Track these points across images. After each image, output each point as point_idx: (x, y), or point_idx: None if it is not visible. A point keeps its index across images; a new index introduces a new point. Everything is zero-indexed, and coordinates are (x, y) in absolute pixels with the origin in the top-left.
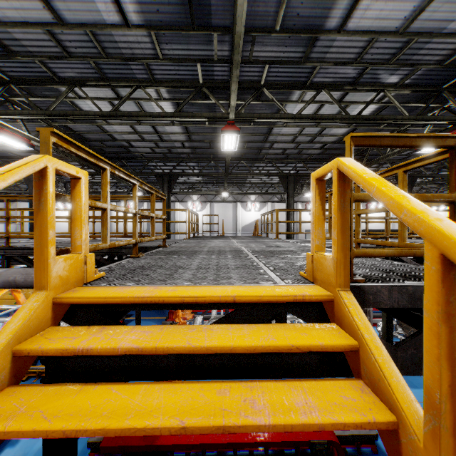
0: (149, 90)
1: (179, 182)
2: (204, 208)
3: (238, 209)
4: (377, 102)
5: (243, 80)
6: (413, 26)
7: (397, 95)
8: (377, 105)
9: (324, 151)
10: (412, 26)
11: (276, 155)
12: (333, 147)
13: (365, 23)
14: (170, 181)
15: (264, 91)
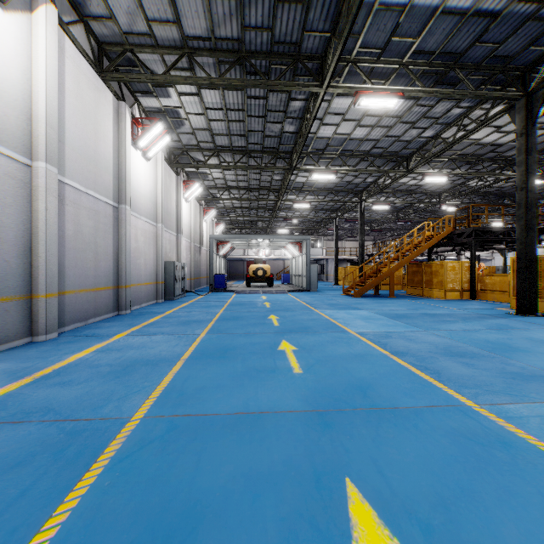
0: None
1: None
2: None
3: None
4: None
5: None
6: None
7: None
8: None
9: None
10: None
11: None
12: None
13: None
14: None
15: None
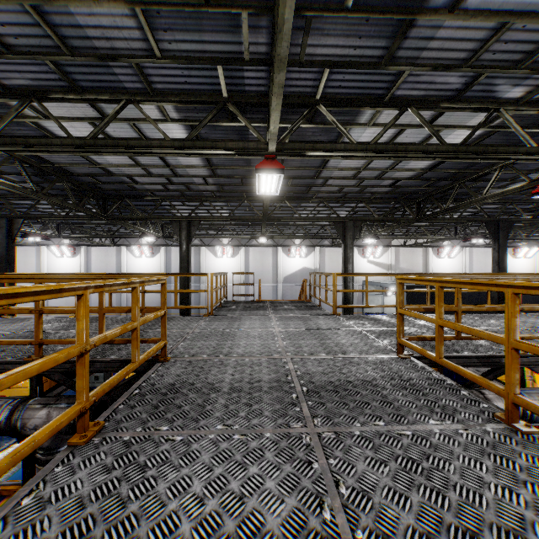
0: (149, 107)
1: (204, 224)
2: (237, 254)
3: (279, 255)
4: (483, 126)
5: (289, 92)
6: None
7: (513, 116)
8: (481, 131)
9: (394, 189)
10: None
11: (330, 194)
12: (406, 184)
13: None
14: (190, 227)
15: (321, 109)
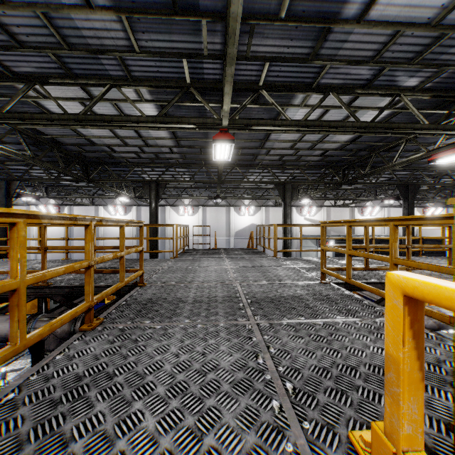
0: (128, 90)
1: (169, 187)
2: (196, 212)
3: (231, 213)
4: (390, 107)
5: (238, 80)
6: (449, 17)
7: (412, 100)
8: (389, 111)
9: (324, 158)
10: (447, 17)
11: (273, 161)
12: (333, 154)
13: (391, 12)
14: (158, 188)
15: (263, 93)
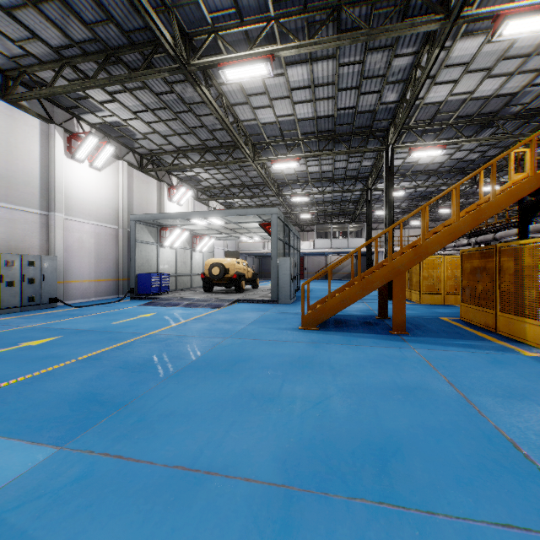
0: None
1: None
2: None
3: None
4: None
5: None
6: None
7: None
8: None
9: None
10: None
11: None
12: None
13: None
14: None
15: None
